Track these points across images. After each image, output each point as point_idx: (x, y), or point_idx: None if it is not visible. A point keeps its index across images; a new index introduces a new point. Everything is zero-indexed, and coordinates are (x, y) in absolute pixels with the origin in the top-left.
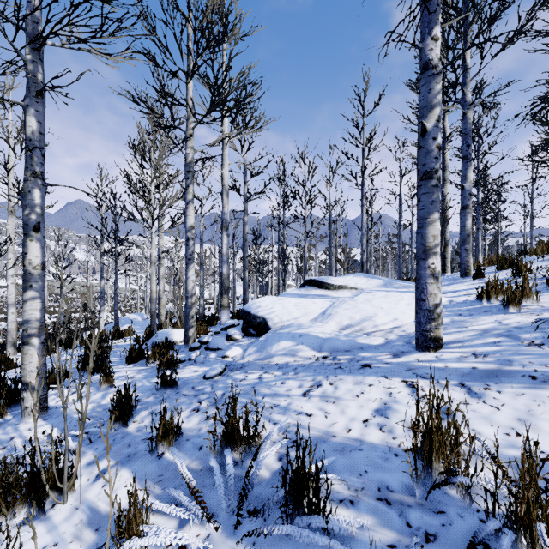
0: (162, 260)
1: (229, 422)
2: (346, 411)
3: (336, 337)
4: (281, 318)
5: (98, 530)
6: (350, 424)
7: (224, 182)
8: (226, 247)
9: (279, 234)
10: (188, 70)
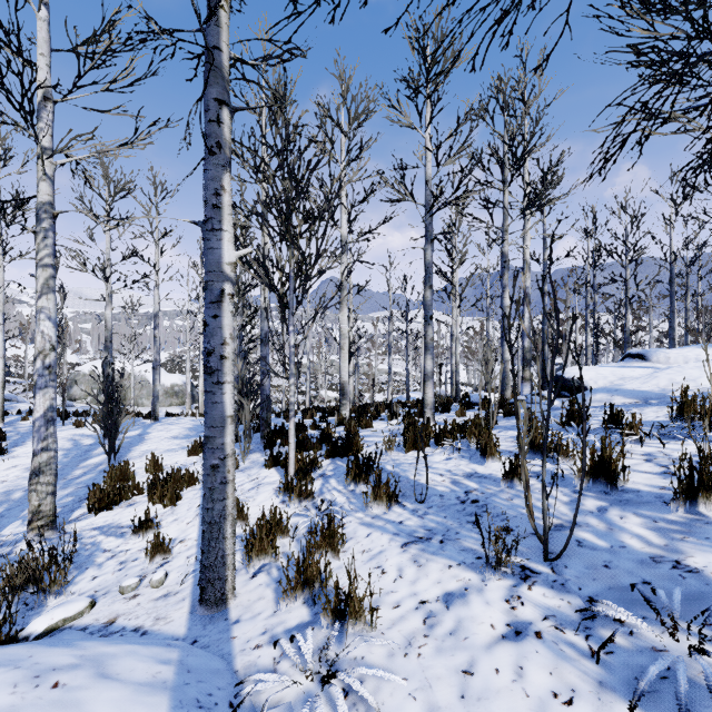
0: (454, 336)
1: (570, 409)
2: (646, 415)
3: (651, 390)
4: (596, 381)
5: (514, 438)
6: (647, 418)
7: (525, 257)
8: (527, 321)
9: (586, 300)
10: (504, 180)
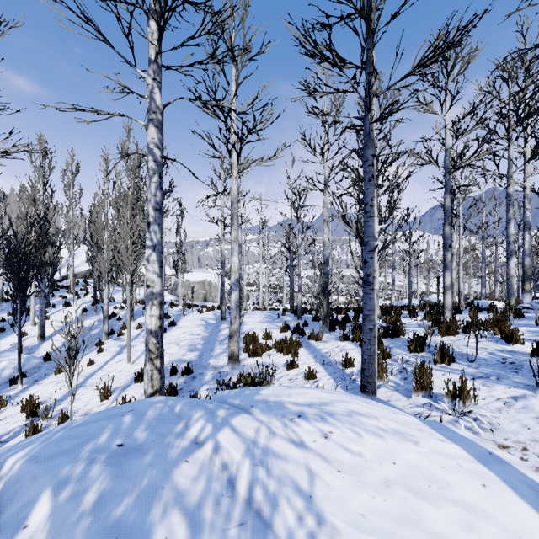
0: (454, 255)
1: None
2: None
3: None
4: None
5: (530, 331)
6: None
7: (525, 192)
8: (527, 243)
9: None
10: (509, 137)
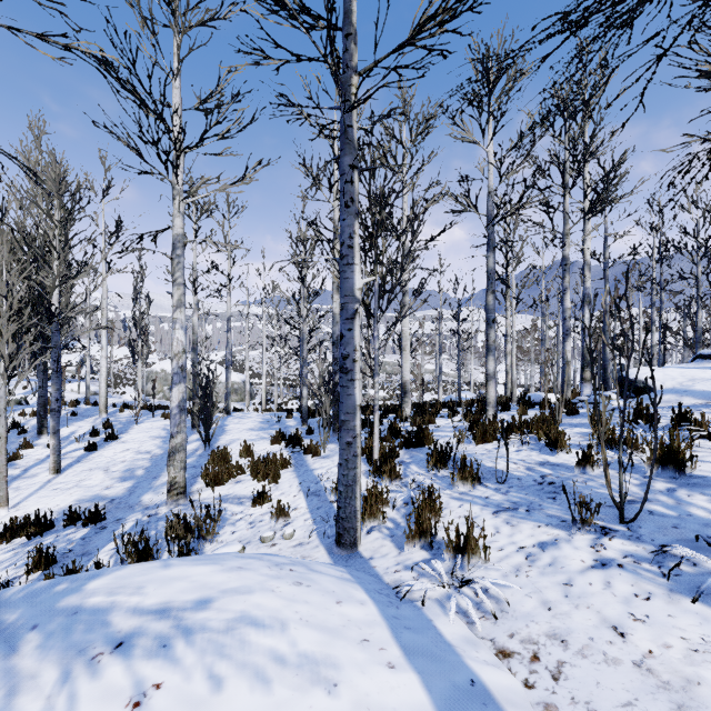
0: (509, 336)
1: (637, 408)
2: None
3: None
4: (663, 383)
5: (581, 434)
6: None
7: (585, 257)
8: (587, 321)
9: (651, 297)
10: (564, 185)
